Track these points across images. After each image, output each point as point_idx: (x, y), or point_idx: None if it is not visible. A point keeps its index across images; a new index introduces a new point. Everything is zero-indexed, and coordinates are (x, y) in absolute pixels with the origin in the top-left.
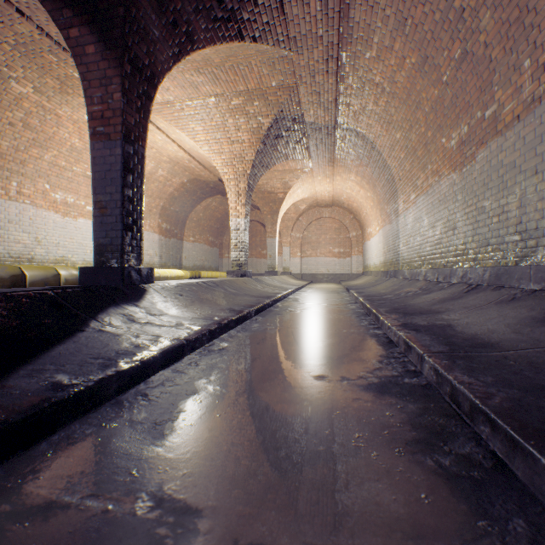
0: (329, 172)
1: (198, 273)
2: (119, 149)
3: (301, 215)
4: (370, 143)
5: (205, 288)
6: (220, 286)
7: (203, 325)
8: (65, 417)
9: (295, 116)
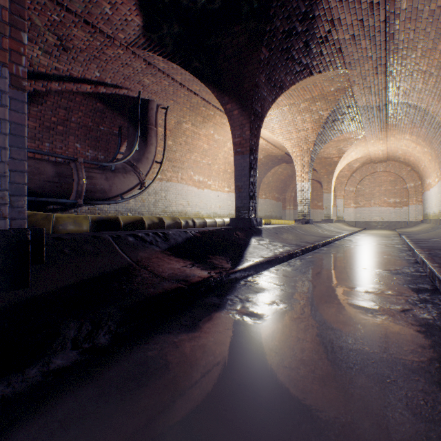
0: (381, 136)
1: (269, 221)
2: (248, 159)
3: (354, 171)
4: (422, 110)
5: (286, 230)
6: (294, 229)
7: (297, 247)
8: (269, 265)
9: (348, 104)
